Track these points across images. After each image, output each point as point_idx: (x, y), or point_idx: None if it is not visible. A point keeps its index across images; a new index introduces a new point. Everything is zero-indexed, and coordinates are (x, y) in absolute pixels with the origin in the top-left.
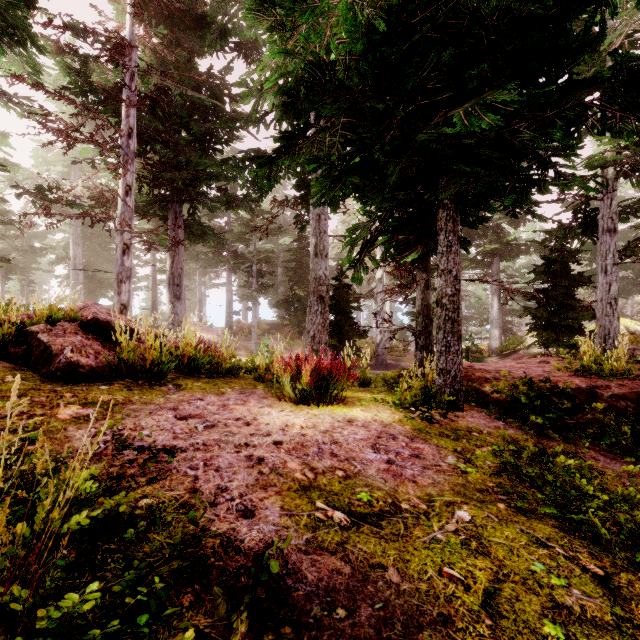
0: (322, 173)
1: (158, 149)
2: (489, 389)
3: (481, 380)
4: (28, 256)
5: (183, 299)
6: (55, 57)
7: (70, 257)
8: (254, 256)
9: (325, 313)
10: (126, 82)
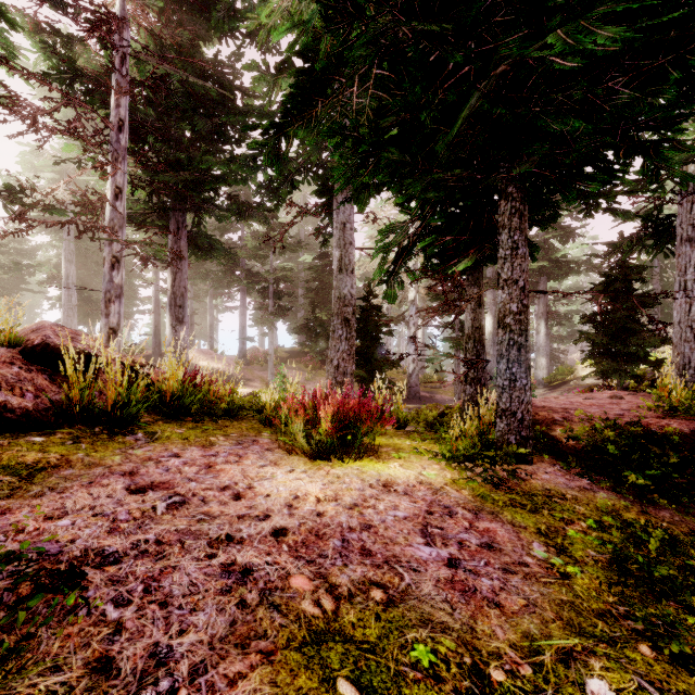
0: (347, 150)
1: (151, 142)
2: (560, 434)
3: (548, 422)
4: (13, 274)
5: (187, 323)
6: (32, 36)
7: (62, 276)
8: (270, 275)
9: (351, 339)
10: (116, 66)
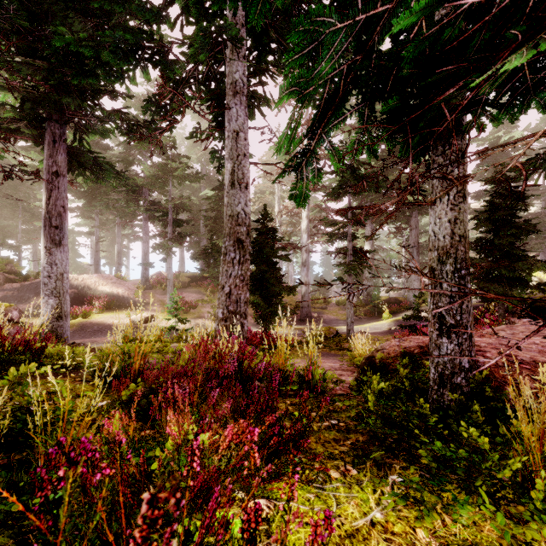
0: None
1: None
2: None
3: None
4: None
5: (66, 245)
6: None
7: None
8: (169, 202)
9: (245, 262)
10: None
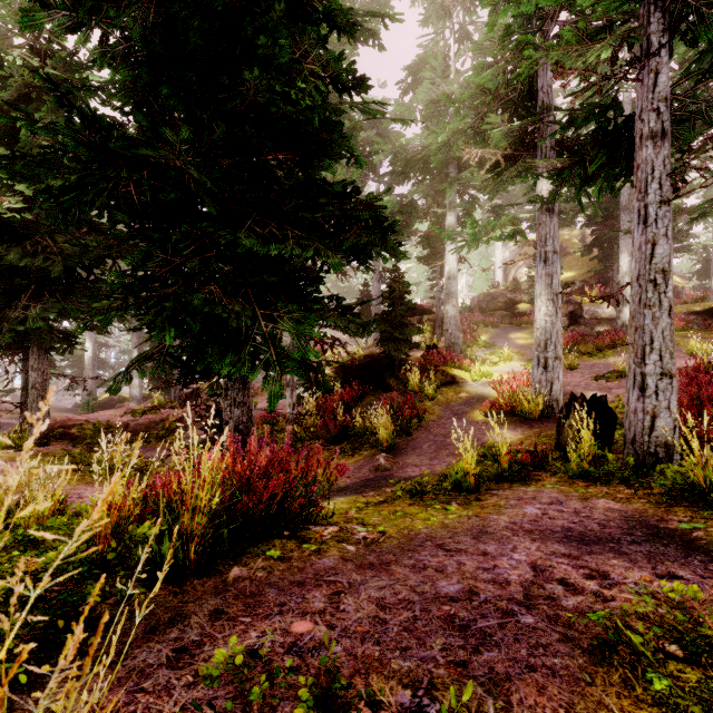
0: None
1: None
2: (75, 431)
3: (72, 426)
4: None
5: None
6: None
7: None
8: None
9: None
10: None
